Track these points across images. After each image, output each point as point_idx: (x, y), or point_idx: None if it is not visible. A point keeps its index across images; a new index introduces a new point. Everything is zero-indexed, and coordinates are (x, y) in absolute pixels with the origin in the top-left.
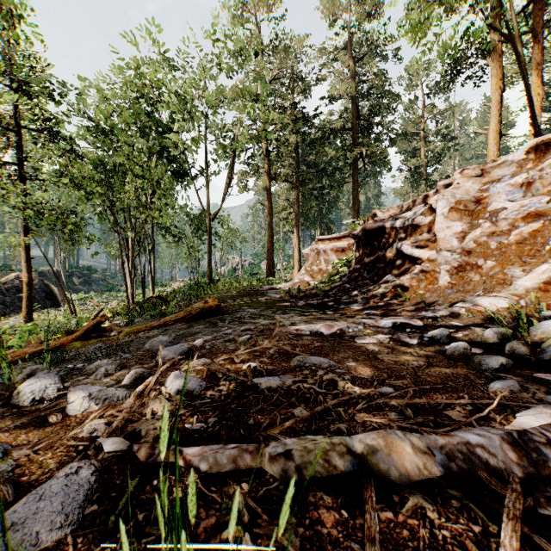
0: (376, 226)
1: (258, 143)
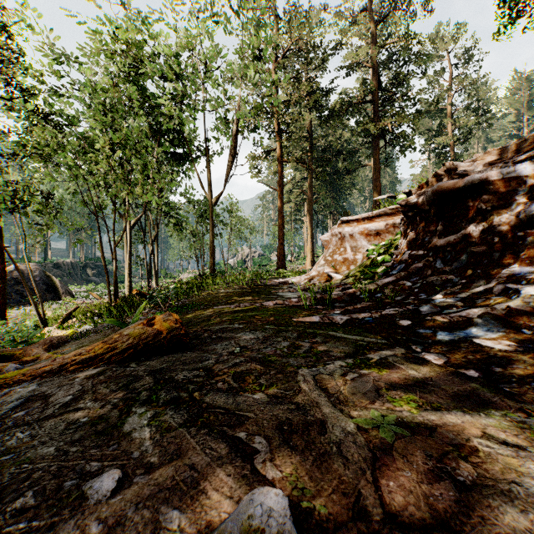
0: (466, 182)
1: (267, 117)
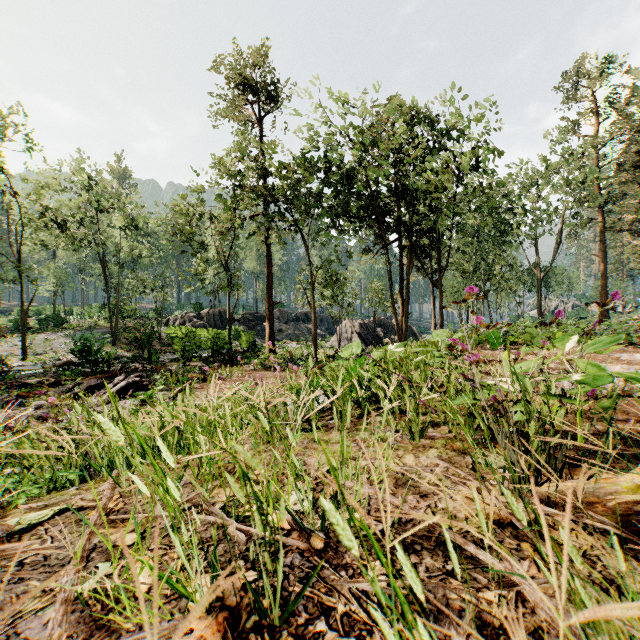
0: None
1: (588, 206)
